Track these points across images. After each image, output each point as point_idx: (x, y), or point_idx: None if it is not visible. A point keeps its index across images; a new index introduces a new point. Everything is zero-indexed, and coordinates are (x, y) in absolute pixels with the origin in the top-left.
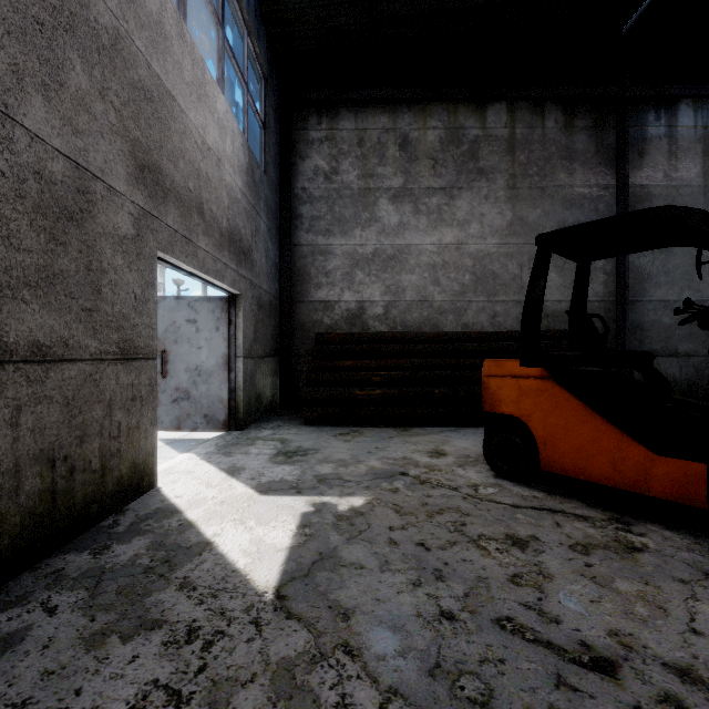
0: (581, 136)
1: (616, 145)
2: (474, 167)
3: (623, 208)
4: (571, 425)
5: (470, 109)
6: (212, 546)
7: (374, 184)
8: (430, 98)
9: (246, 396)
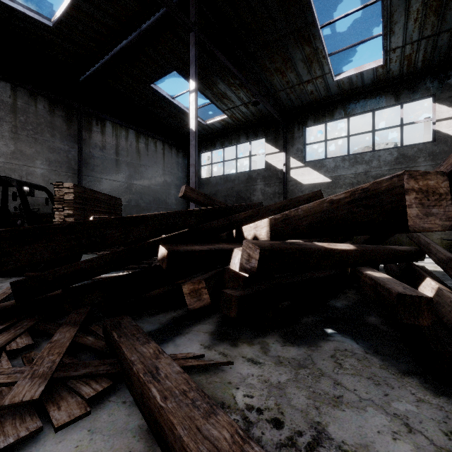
0: (59, 119)
1: (78, 130)
2: None
3: (80, 159)
4: None
5: None
6: None
7: None
8: None
9: None
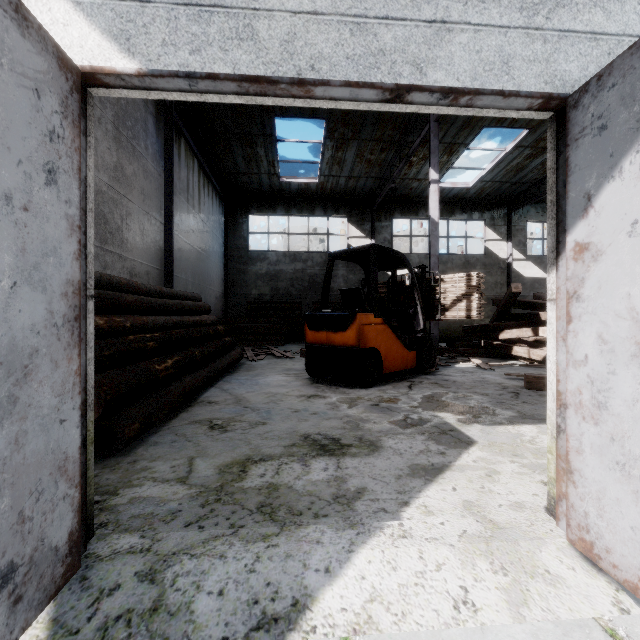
0: (151, 119)
1: (164, 145)
2: None
3: (170, 199)
4: (392, 346)
5: None
6: None
7: None
8: None
9: None
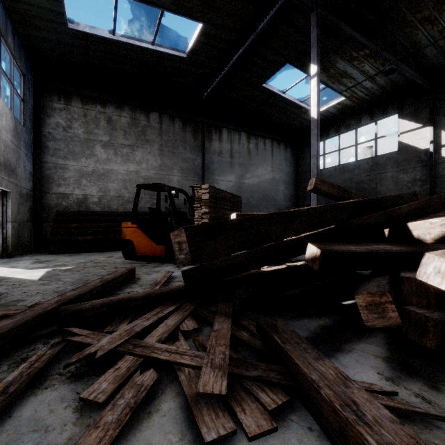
0: (189, 134)
1: (201, 140)
2: (144, 138)
3: (203, 165)
4: (142, 240)
5: (142, 112)
6: (13, 277)
7: (93, 137)
8: (122, 103)
9: (13, 241)
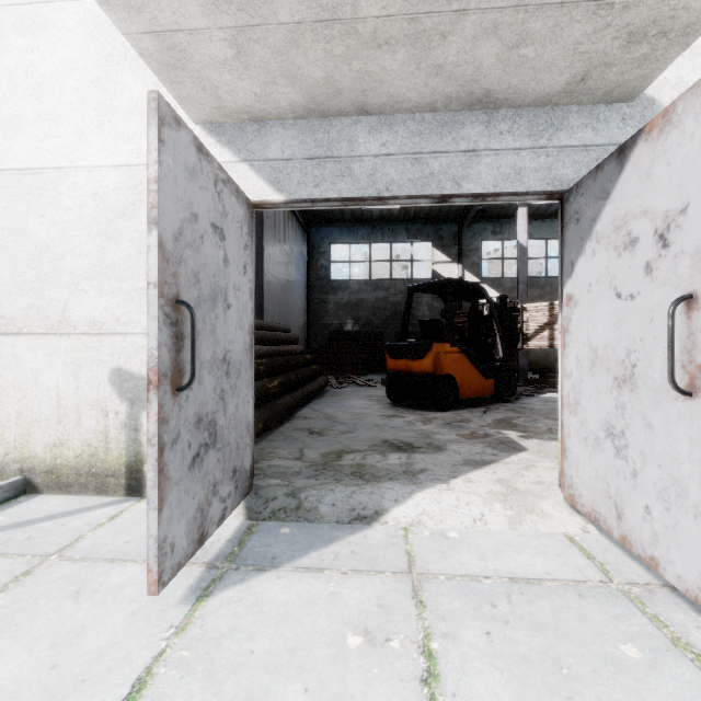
0: None
1: None
2: None
3: (261, 237)
4: (468, 374)
5: None
6: None
7: None
8: None
9: None
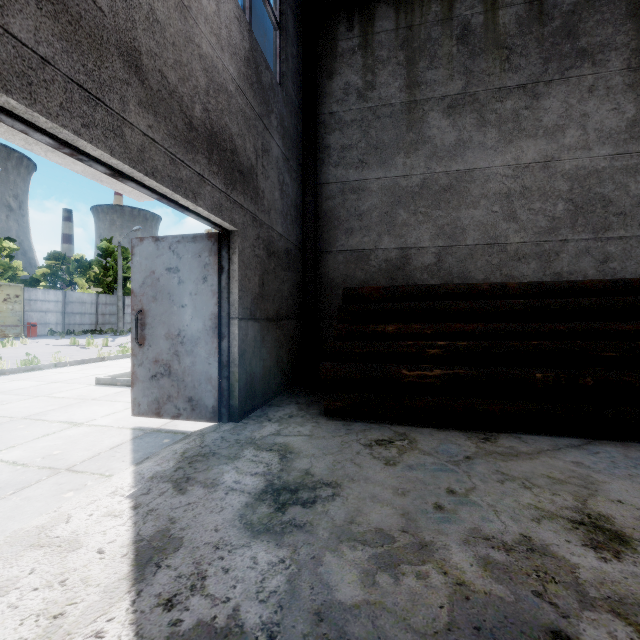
0: None
1: None
2: (571, 49)
3: None
4: None
5: None
6: None
7: (422, 94)
8: None
9: (245, 372)
